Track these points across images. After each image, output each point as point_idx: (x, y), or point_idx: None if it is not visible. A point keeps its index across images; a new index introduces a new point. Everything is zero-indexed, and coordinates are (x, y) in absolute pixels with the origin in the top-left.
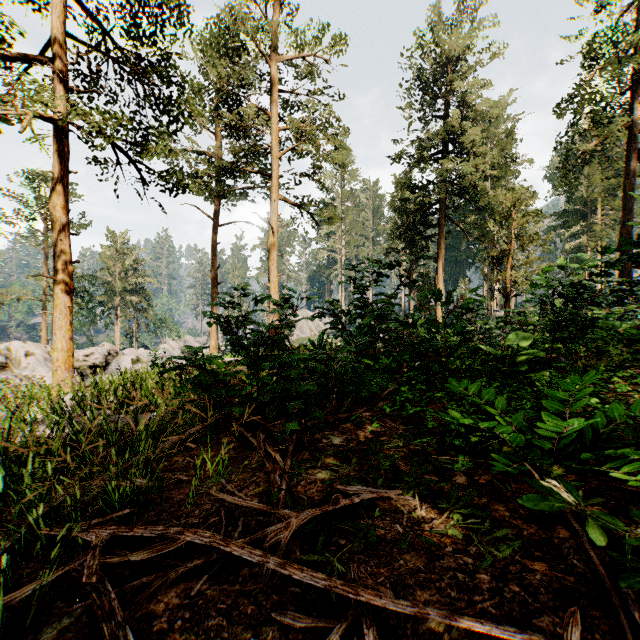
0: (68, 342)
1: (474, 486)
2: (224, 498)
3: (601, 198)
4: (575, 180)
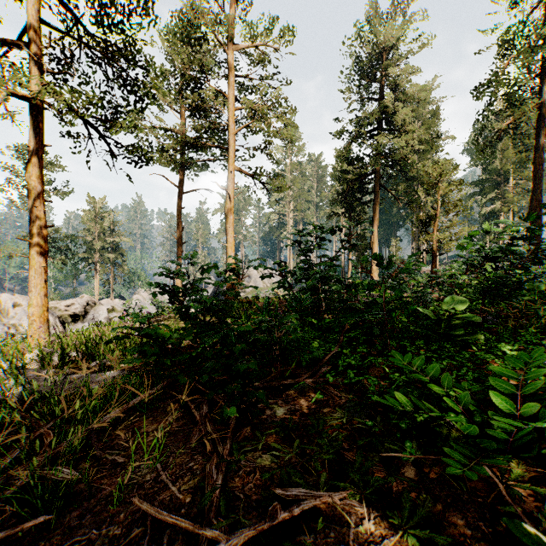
0: (43, 298)
1: (425, 483)
2: (147, 510)
3: (513, 169)
4: (492, 154)
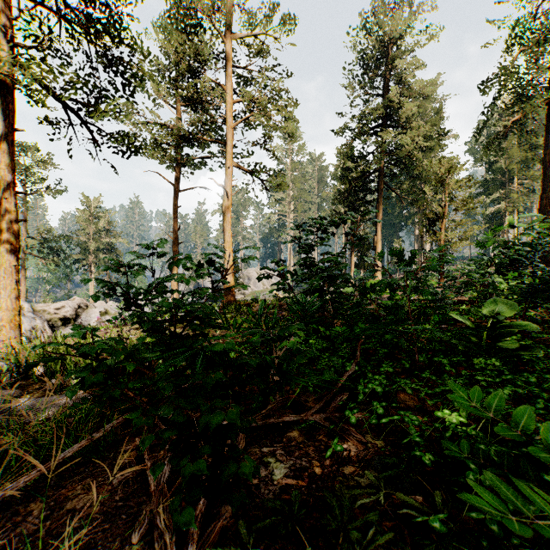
0: (14, 301)
1: None
2: None
3: (517, 169)
4: (499, 151)
